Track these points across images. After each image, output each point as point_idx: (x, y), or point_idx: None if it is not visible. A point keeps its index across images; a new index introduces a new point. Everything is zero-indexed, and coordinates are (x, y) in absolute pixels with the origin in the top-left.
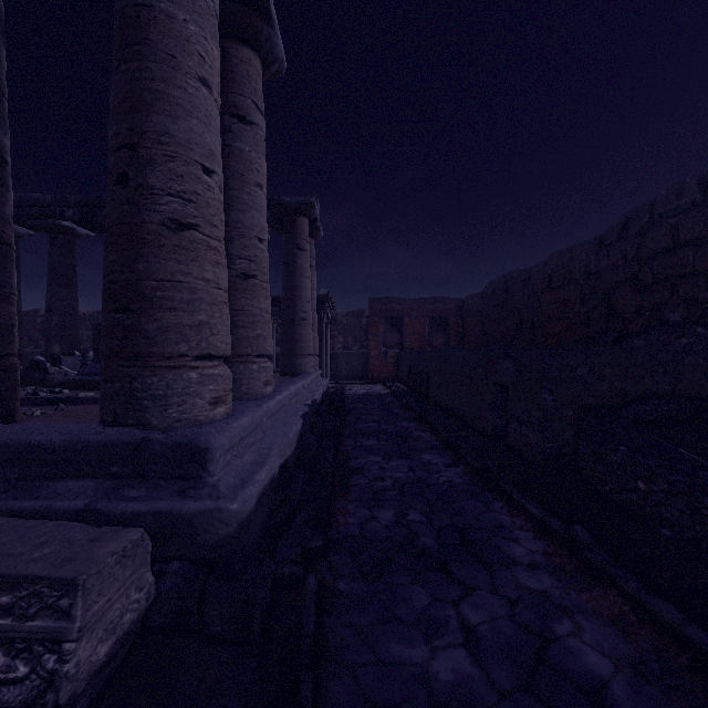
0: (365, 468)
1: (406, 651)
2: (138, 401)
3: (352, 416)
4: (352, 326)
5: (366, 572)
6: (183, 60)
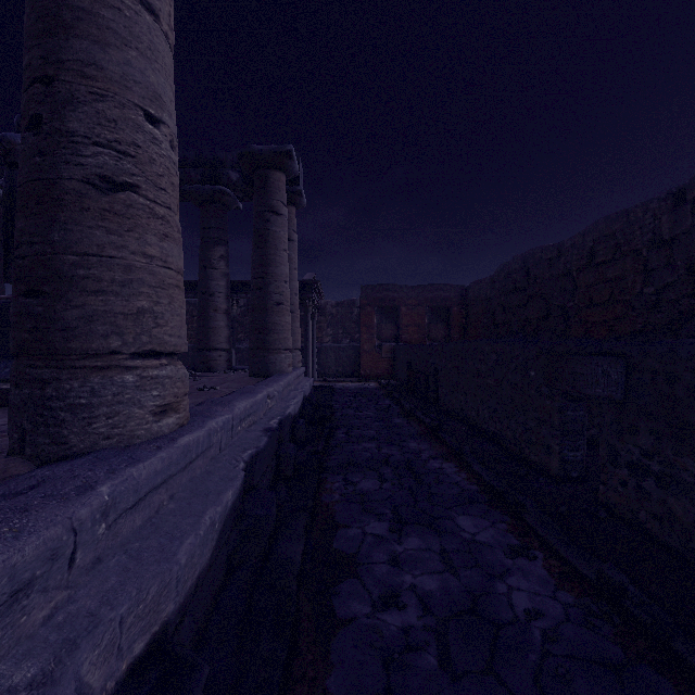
0: (362, 557)
1: None
2: None
3: (341, 430)
4: (342, 318)
5: None
6: None
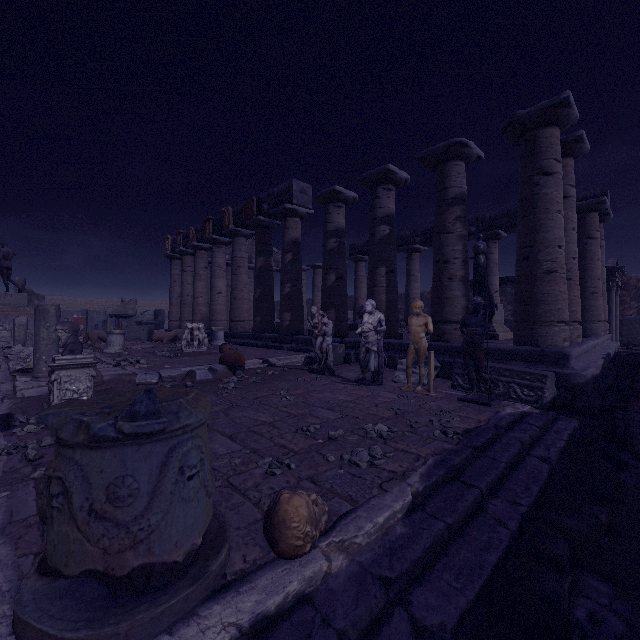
0: None
1: None
2: (535, 337)
3: None
4: None
5: None
6: (551, 208)
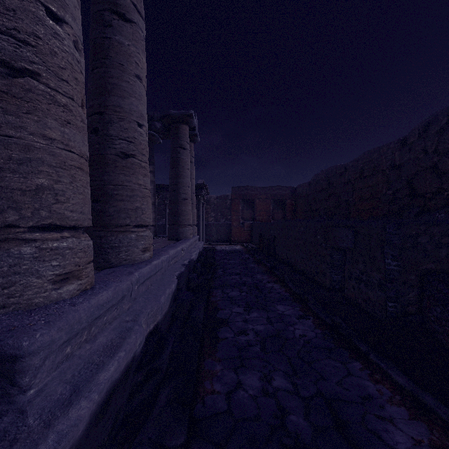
0: (230, 320)
1: None
2: None
3: (220, 270)
4: (220, 206)
5: None
6: None
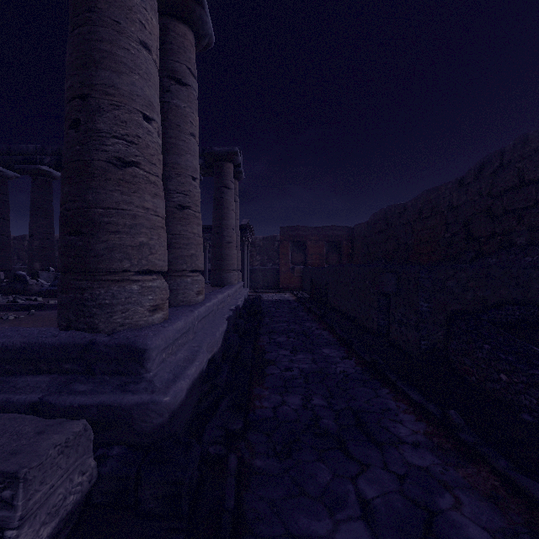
0: (277, 360)
1: (313, 523)
2: (88, 308)
3: (267, 318)
4: (267, 248)
5: (278, 450)
6: (126, 25)
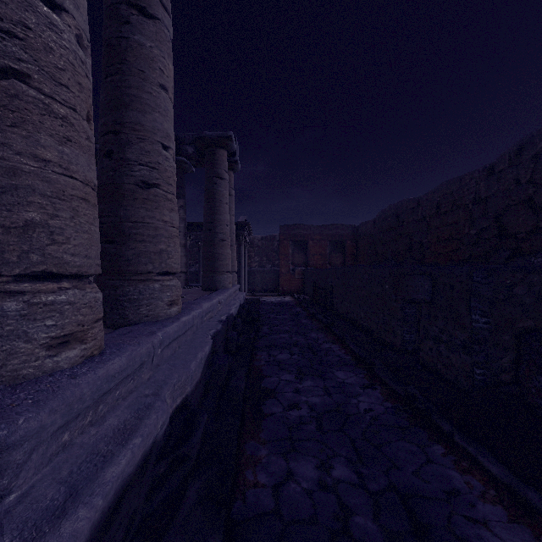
0: (278, 390)
1: None
2: None
3: (265, 327)
4: (266, 248)
5: None
6: None
